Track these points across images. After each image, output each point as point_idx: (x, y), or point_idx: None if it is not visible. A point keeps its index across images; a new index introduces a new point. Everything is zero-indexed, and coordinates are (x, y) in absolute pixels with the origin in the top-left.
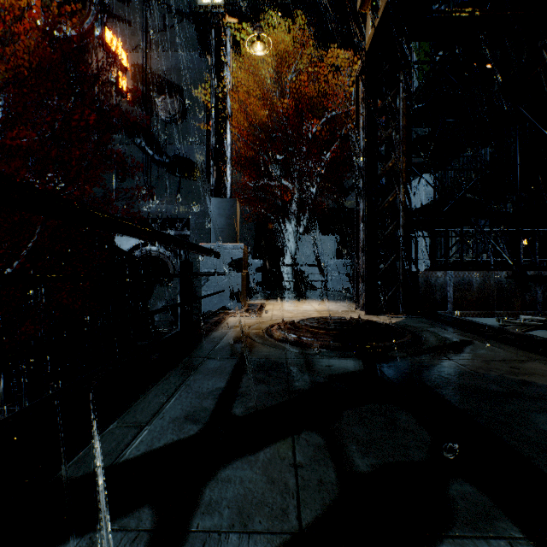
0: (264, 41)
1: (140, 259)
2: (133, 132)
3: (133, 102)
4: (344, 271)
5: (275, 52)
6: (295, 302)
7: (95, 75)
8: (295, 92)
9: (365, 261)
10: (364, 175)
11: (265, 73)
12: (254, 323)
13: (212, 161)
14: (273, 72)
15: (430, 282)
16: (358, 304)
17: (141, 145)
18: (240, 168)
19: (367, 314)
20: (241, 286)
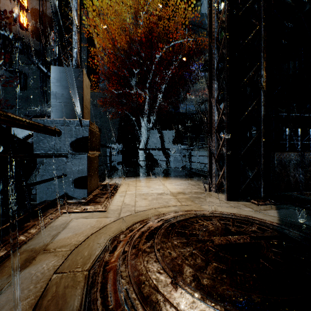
0: (126, 3)
1: (32, 144)
2: (32, 54)
3: (33, 34)
4: (181, 153)
5: (133, 11)
6: (148, 180)
7: (2, 12)
8: (146, 39)
9: (227, 142)
10: (225, 47)
11: (127, 24)
12: (87, 233)
13: (55, 26)
14: (132, 24)
15: (284, 163)
16: (211, 185)
17: (38, 65)
18: (109, 84)
19: (229, 200)
20: (87, 170)
